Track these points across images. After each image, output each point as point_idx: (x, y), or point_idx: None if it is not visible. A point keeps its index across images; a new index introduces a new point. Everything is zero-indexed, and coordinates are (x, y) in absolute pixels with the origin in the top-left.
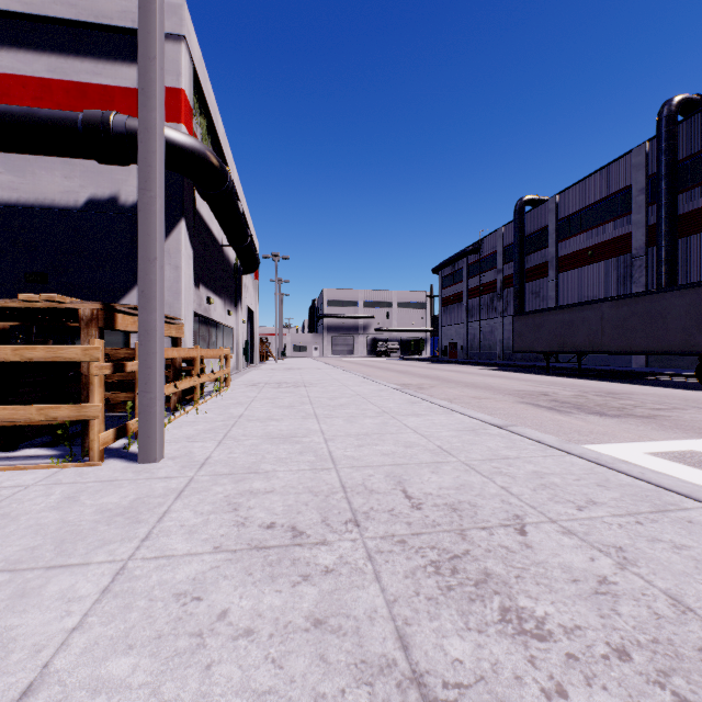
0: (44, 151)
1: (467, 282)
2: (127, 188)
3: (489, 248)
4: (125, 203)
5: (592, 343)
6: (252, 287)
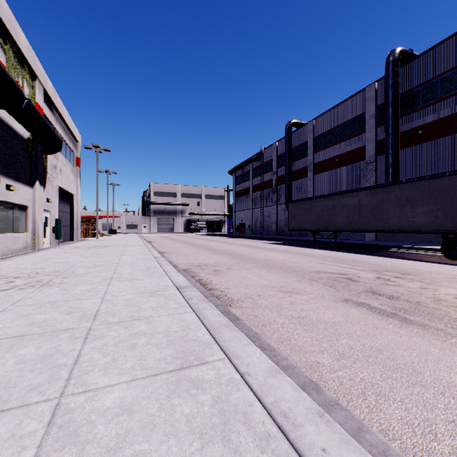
0: None
1: (252, 180)
2: None
3: (267, 157)
4: None
5: (351, 223)
6: (71, 172)
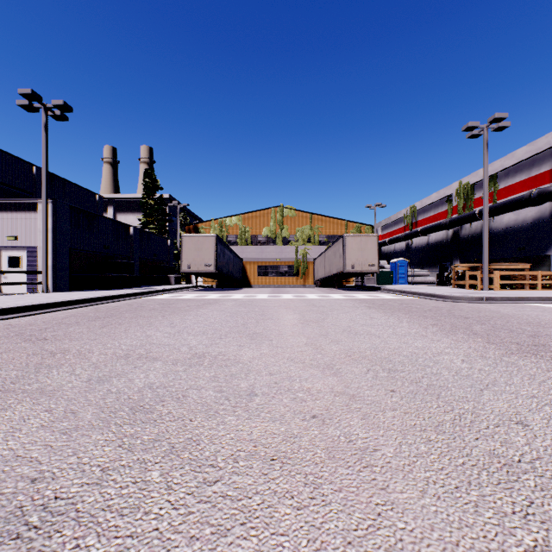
0: (517, 210)
1: None
2: (549, 209)
3: None
4: (548, 215)
5: None
6: None
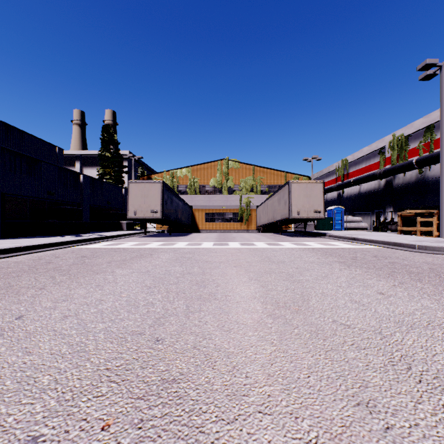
0: None
1: None
2: None
3: None
4: None
5: None
6: None
